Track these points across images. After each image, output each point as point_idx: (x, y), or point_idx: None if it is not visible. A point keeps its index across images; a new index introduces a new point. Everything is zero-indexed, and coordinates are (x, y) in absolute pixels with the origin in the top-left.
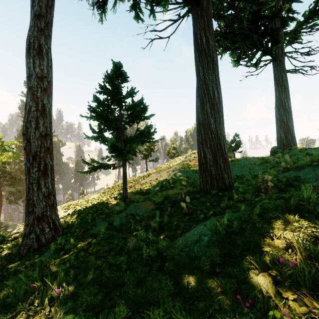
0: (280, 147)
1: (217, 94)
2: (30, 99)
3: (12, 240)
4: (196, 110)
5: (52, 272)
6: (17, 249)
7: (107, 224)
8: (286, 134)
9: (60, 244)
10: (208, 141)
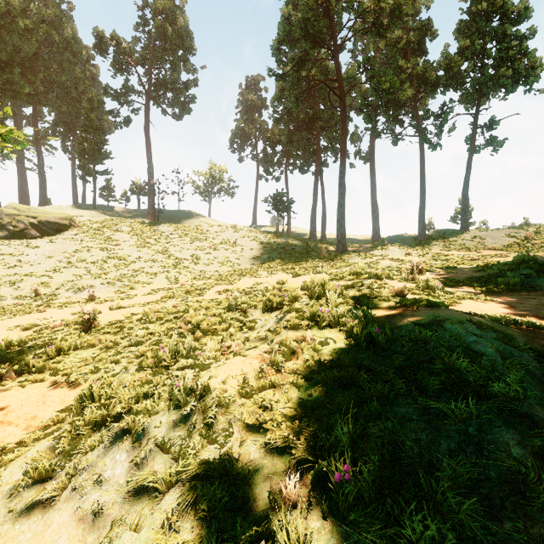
0: None
1: None
2: None
3: None
4: None
5: None
6: None
7: None
8: None
9: None
10: None
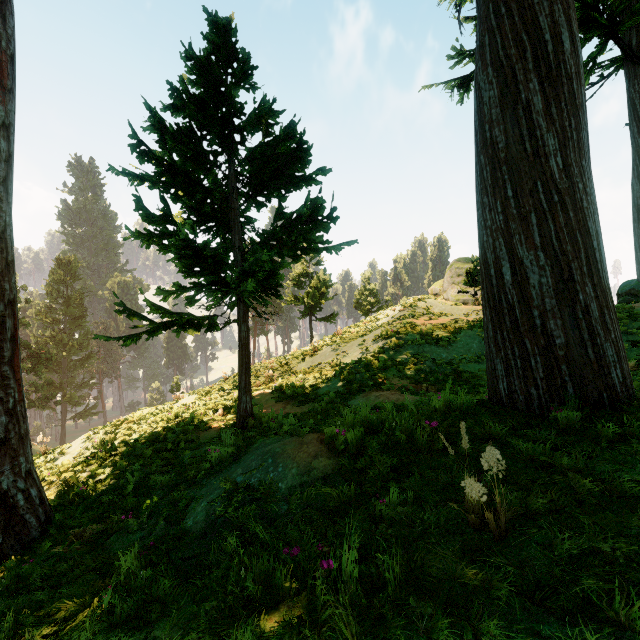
0: None
1: (568, 43)
2: None
3: None
4: (479, 120)
5: None
6: None
7: (164, 518)
8: None
9: None
10: (535, 221)
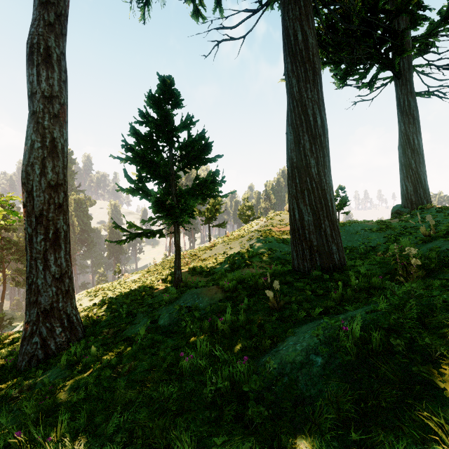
0: (406, 205)
1: (320, 121)
2: (33, 131)
3: (9, 344)
4: (287, 147)
5: (58, 404)
6: (14, 360)
7: (150, 321)
8: (416, 187)
9: (76, 354)
10: (306, 194)
